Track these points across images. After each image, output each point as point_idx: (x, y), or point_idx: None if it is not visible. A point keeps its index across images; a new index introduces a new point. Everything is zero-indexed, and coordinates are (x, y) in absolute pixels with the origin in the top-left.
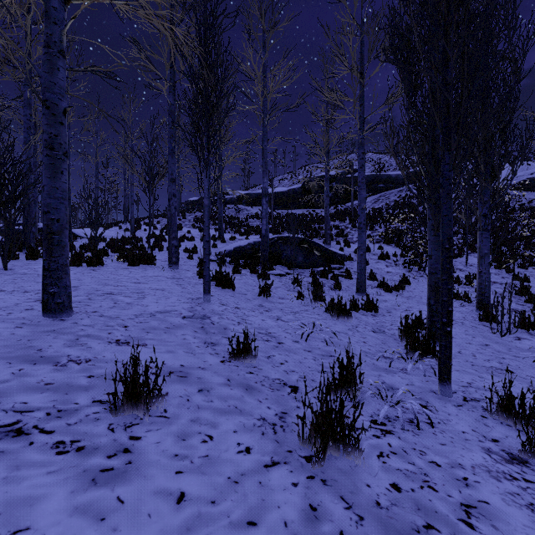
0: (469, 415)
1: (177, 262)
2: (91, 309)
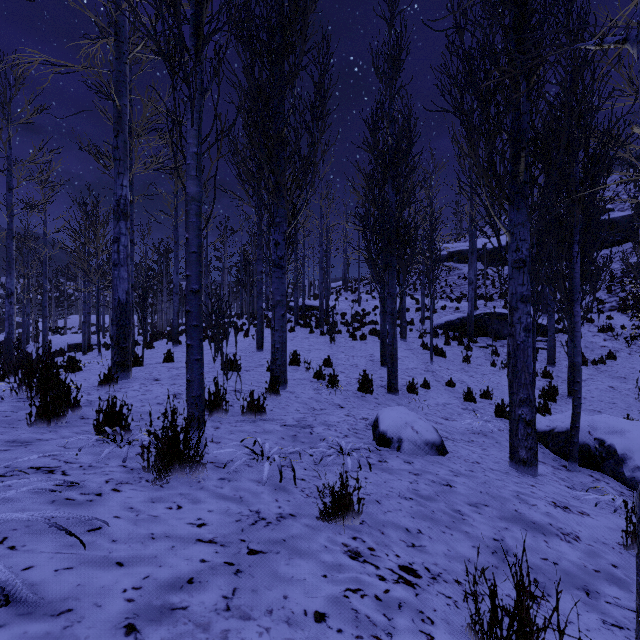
0: None
1: (406, 337)
2: None
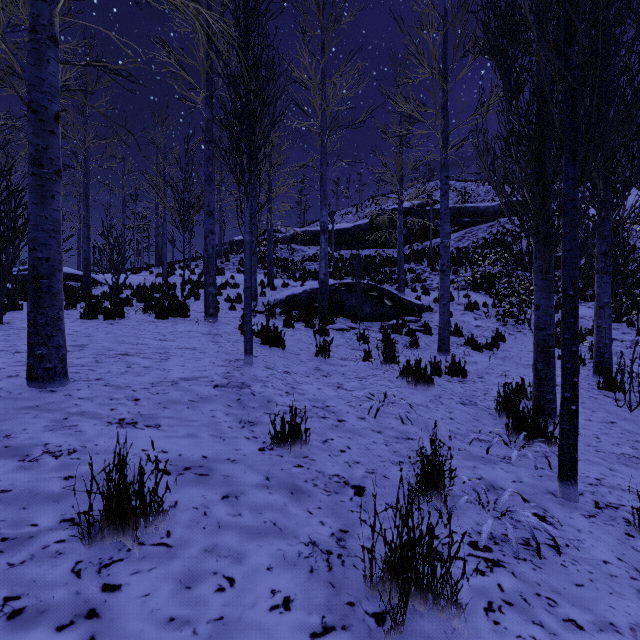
0: (608, 533)
1: (215, 313)
2: (95, 376)
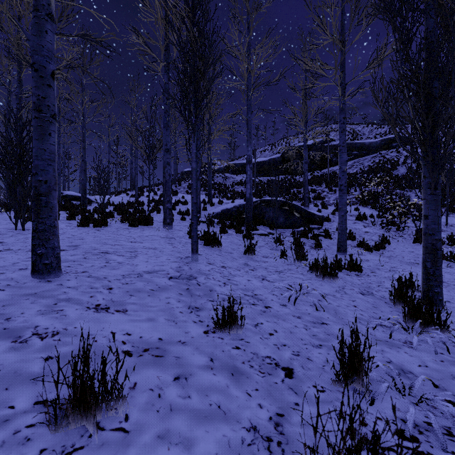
0: None
1: (171, 223)
2: (82, 269)
